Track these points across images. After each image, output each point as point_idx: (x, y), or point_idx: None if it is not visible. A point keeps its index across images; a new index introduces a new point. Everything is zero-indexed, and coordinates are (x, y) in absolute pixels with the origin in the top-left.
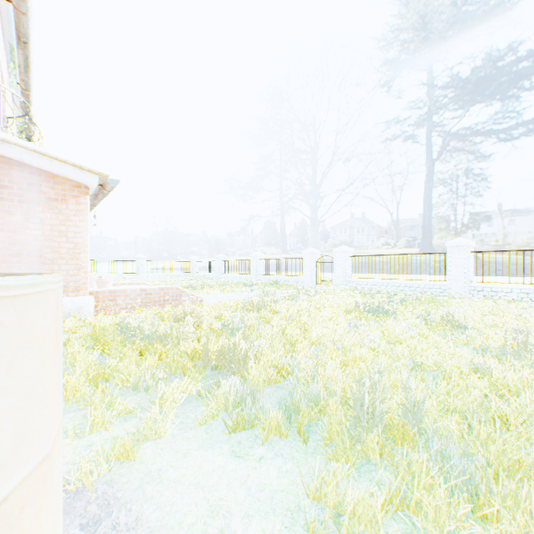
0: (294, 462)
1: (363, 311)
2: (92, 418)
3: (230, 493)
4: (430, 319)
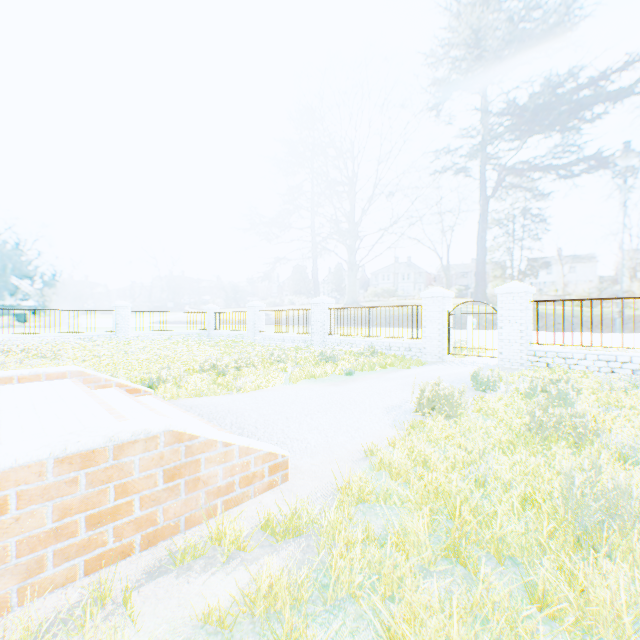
0: None
1: None
2: None
3: None
4: None
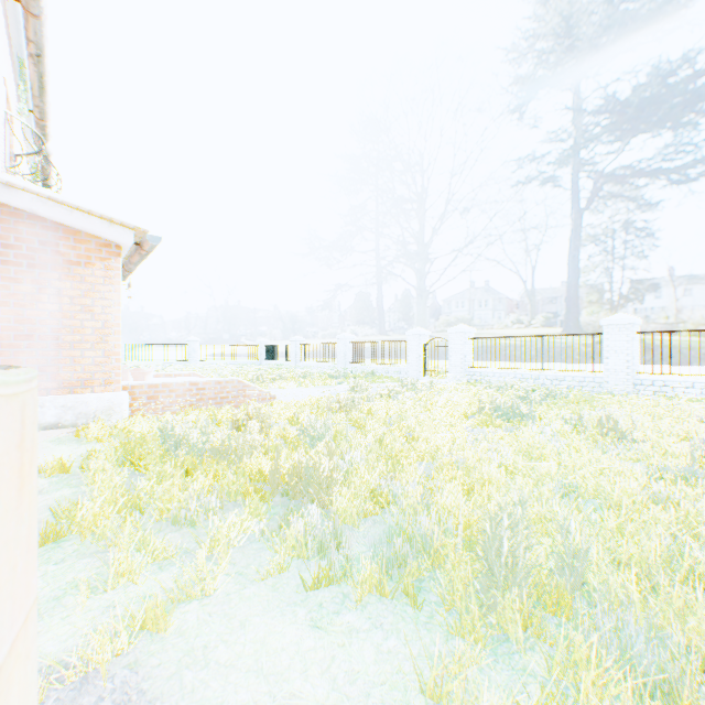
0: (399, 638)
1: (490, 413)
2: (113, 567)
3: (306, 686)
4: (583, 425)
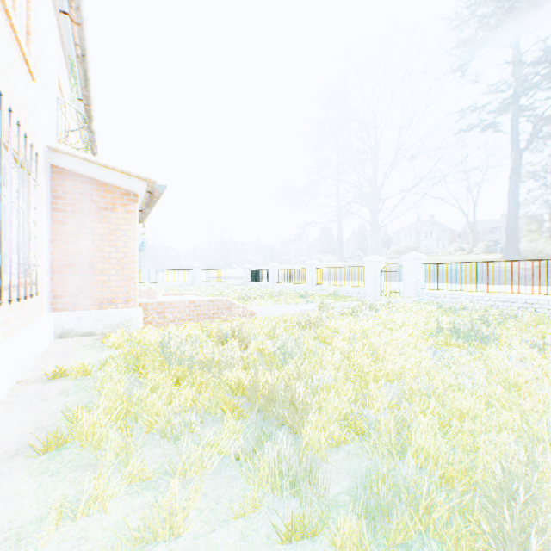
0: None
1: (449, 334)
2: (90, 492)
3: None
4: None
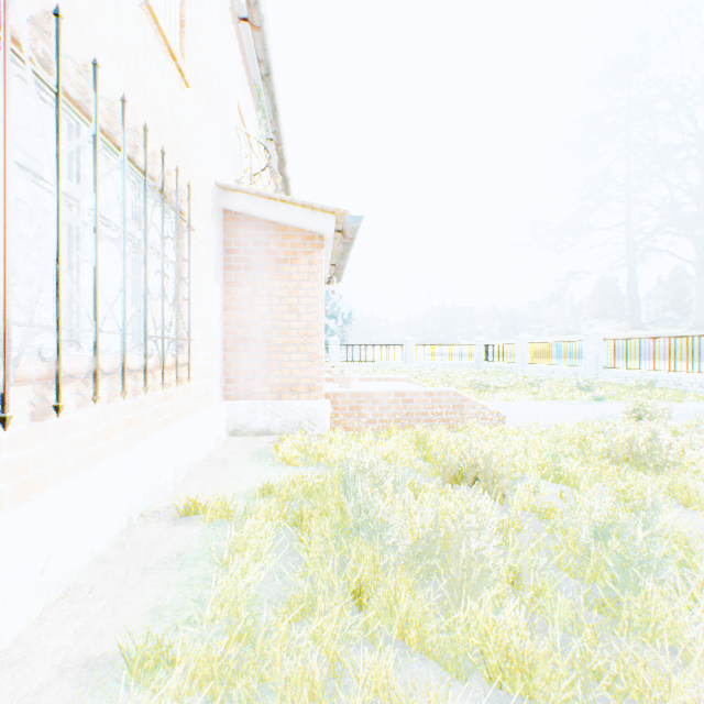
0: None
1: None
2: None
3: None
4: None
